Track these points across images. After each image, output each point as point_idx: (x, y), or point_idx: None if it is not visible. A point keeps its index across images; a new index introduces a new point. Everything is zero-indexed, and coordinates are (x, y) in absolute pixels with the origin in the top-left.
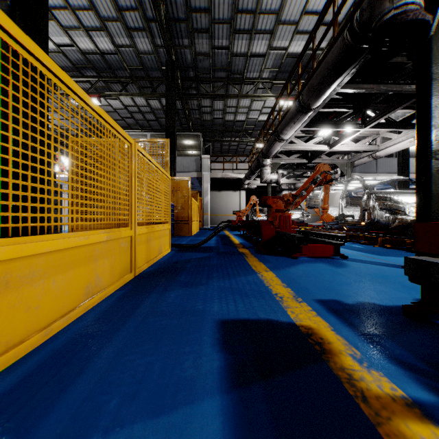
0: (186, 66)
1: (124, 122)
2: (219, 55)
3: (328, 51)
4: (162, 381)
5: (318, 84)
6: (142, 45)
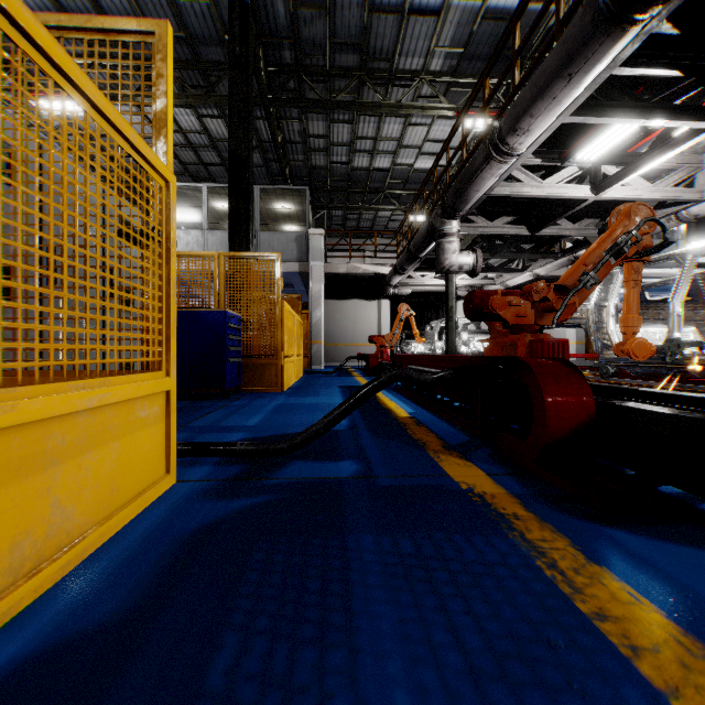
0: (277, 37)
1: None
2: (344, 8)
3: None
4: None
5: None
6: None
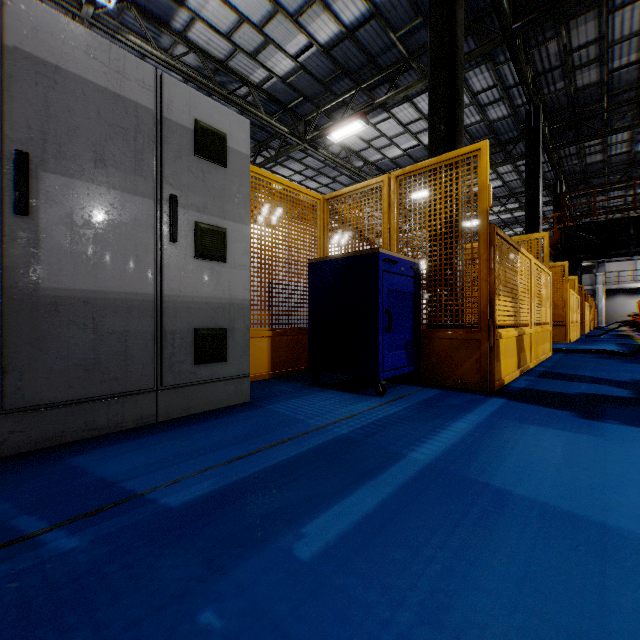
0: None
1: None
2: None
3: None
4: None
5: None
6: None
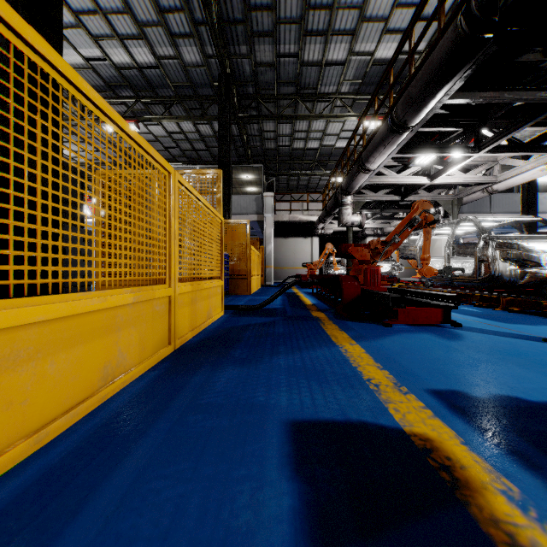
0: (244, 81)
1: (168, 153)
2: (285, 65)
3: (431, 50)
4: (201, 535)
5: (419, 93)
6: (189, 56)
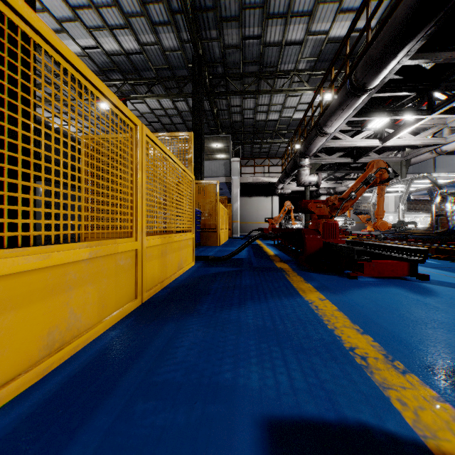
0: (214, 62)
1: (151, 127)
2: (250, 46)
3: (389, 15)
4: None
5: (380, 54)
6: (167, 41)
